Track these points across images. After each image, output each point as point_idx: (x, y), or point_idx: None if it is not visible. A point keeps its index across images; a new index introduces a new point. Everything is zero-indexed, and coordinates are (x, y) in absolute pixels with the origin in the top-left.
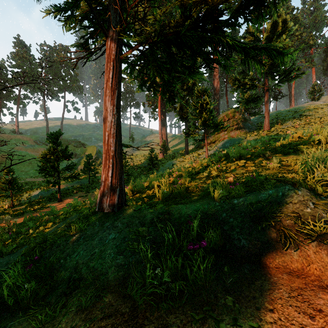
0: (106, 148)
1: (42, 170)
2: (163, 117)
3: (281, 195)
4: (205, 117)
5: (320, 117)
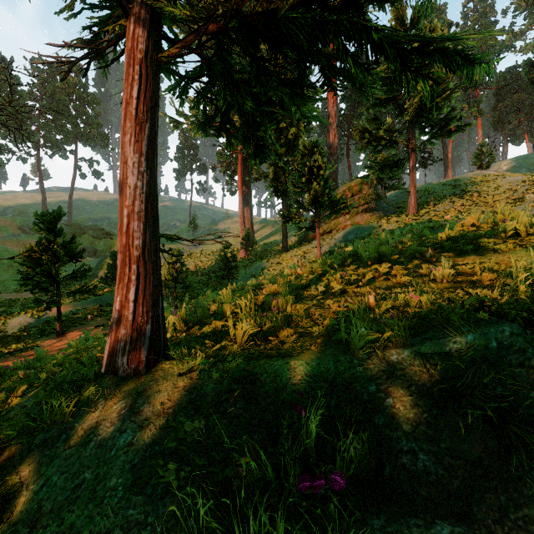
0: (125, 241)
1: (27, 279)
2: (246, 190)
3: (496, 345)
4: (317, 189)
5: (492, 195)
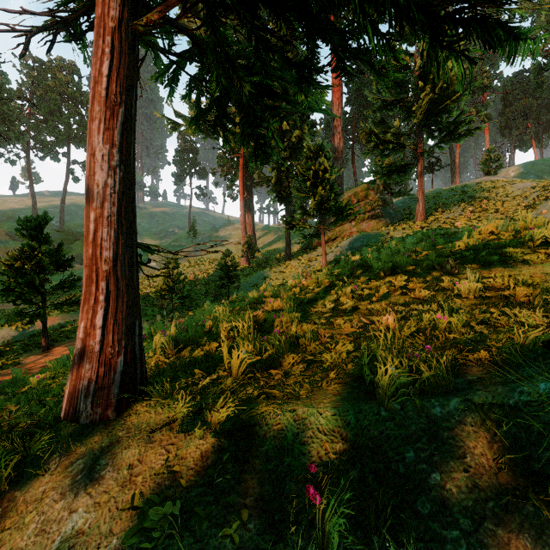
0: (91, 252)
1: (8, 290)
2: (247, 195)
3: None
4: (322, 194)
5: (502, 201)
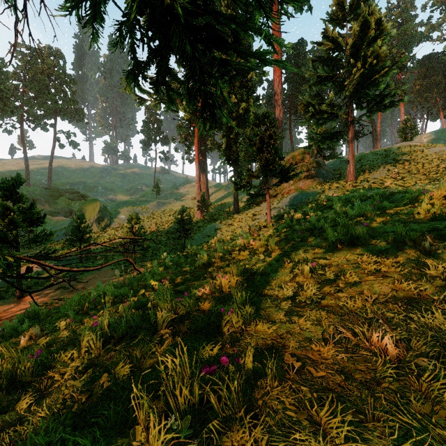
0: None
1: None
2: (202, 159)
3: None
4: (268, 158)
5: (421, 163)
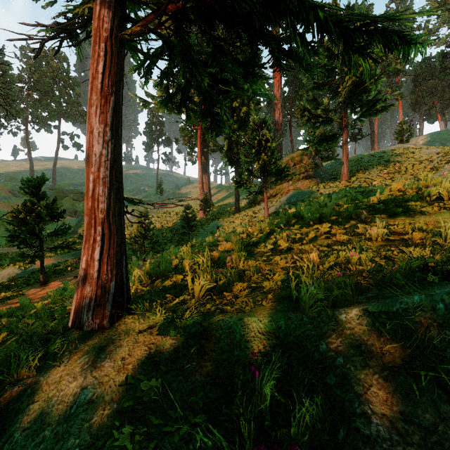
0: (91, 205)
1: (14, 236)
2: (204, 160)
3: (443, 307)
4: (265, 159)
5: (412, 164)
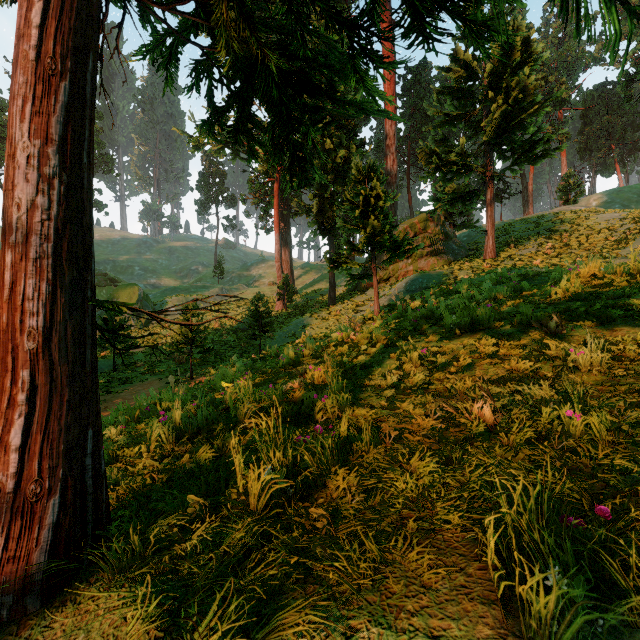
0: (5, 320)
1: None
2: (284, 227)
3: None
4: (375, 225)
5: (585, 235)
